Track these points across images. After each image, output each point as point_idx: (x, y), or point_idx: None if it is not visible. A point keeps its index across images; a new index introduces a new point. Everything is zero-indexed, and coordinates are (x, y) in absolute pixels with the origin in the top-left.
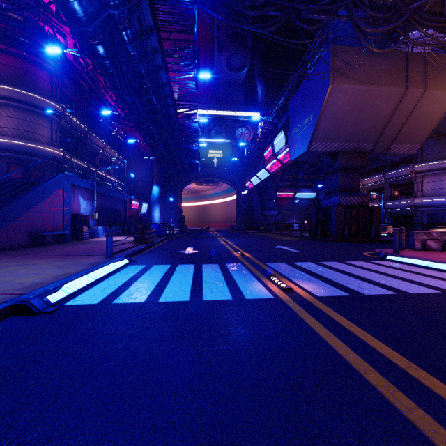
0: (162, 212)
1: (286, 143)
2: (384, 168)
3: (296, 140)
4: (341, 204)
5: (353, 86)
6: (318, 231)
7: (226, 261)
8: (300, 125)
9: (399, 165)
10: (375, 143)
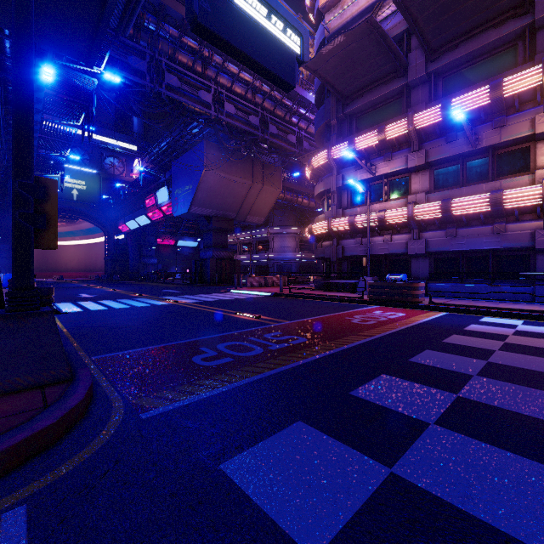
0: None
1: (170, 199)
2: (252, 227)
3: (179, 200)
4: (214, 257)
5: (220, 174)
6: (197, 278)
7: (132, 298)
8: (182, 189)
9: (261, 226)
10: (237, 214)
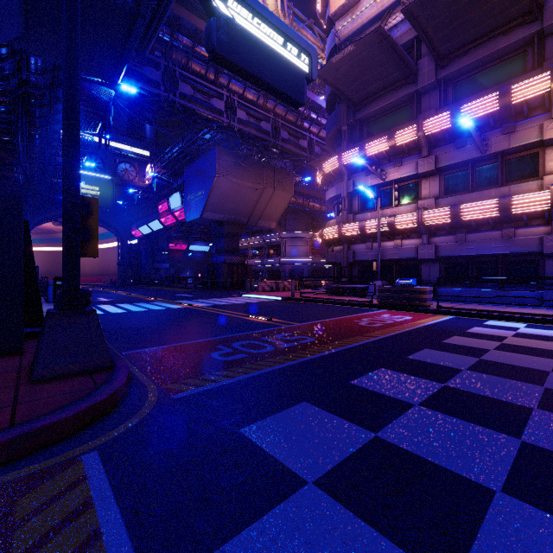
0: None
1: (182, 205)
2: (263, 231)
3: (191, 205)
4: (226, 262)
5: (232, 179)
6: (209, 283)
7: (148, 302)
8: (194, 194)
9: (273, 230)
10: (249, 218)
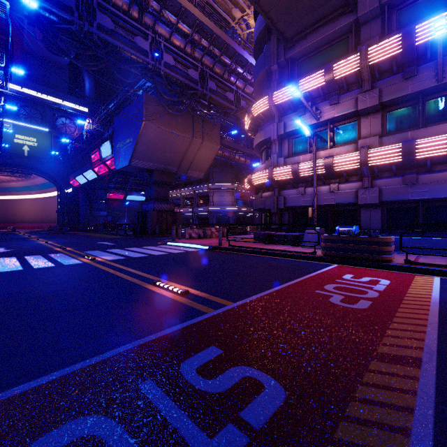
0: None
1: (112, 153)
2: (194, 183)
3: (120, 153)
4: (155, 209)
5: (160, 127)
6: (138, 229)
7: (48, 253)
8: (123, 142)
9: (202, 182)
10: (178, 168)
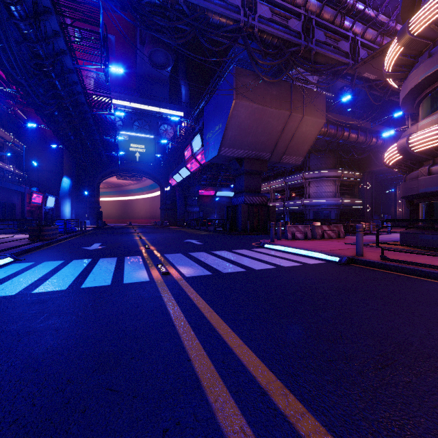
0: (75, 207)
1: (202, 146)
2: (285, 174)
3: (210, 144)
4: (245, 203)
5: (252, 104)
6: (228, 225)
7: (127, 255)
8: (212, 131)
9: (295, 172)
10: (272, 153)
